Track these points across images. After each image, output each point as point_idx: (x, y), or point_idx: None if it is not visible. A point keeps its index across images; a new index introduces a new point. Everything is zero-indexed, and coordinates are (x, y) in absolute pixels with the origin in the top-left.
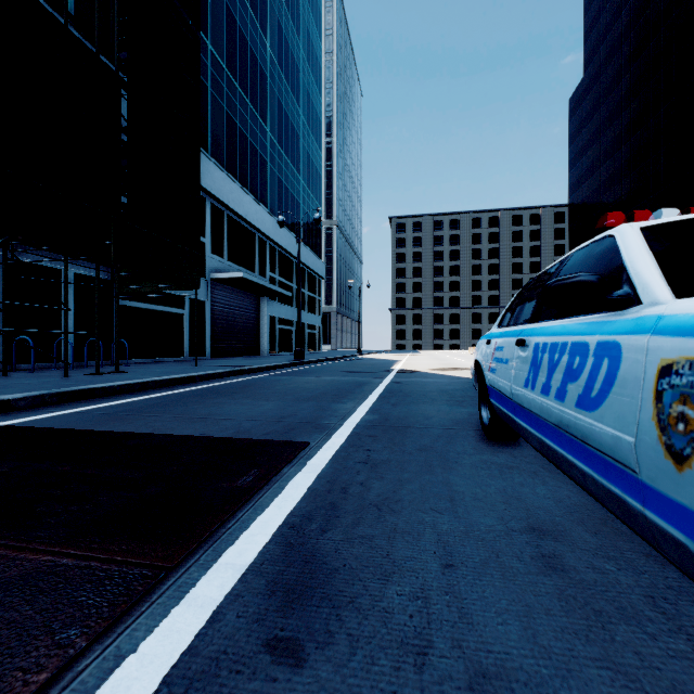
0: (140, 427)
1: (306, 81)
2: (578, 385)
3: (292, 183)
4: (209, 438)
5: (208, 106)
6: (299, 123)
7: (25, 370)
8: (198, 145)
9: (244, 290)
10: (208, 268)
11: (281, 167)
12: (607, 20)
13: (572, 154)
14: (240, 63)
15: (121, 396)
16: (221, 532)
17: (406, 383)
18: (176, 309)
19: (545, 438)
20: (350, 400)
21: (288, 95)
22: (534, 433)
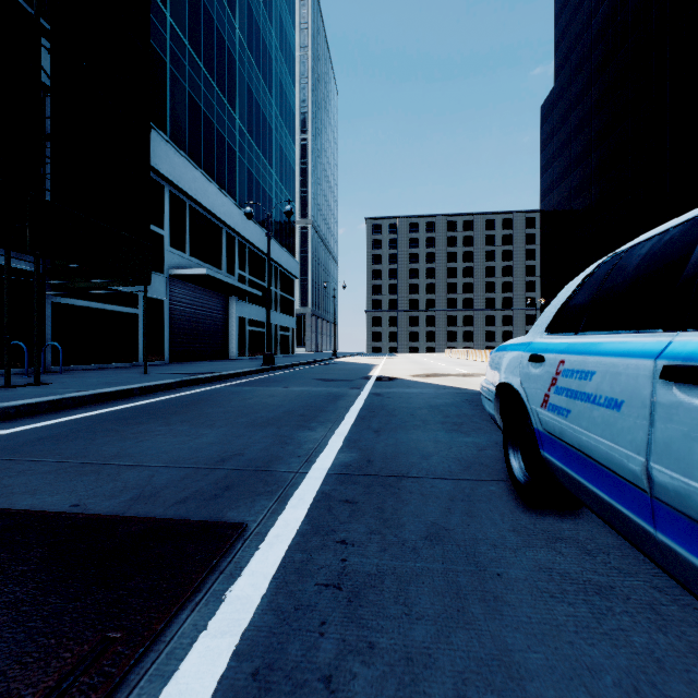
0: None
1: (279, 71)
2: None
3: (263, 177)
4: (76, 519)
5: (167, 84)
6: (272, 113)
7: None
8: (148, 119)
9: (210, 288)
10: (167, 263)
11: (251, 158)
12: (578, 29)
13: (543, 160)
14: (204, 41)
15: (15, 421)
16: None
17: (387, 395)
18: (127, 308)
19: None
20: (321, 424)
21: (260, 83)
22: None
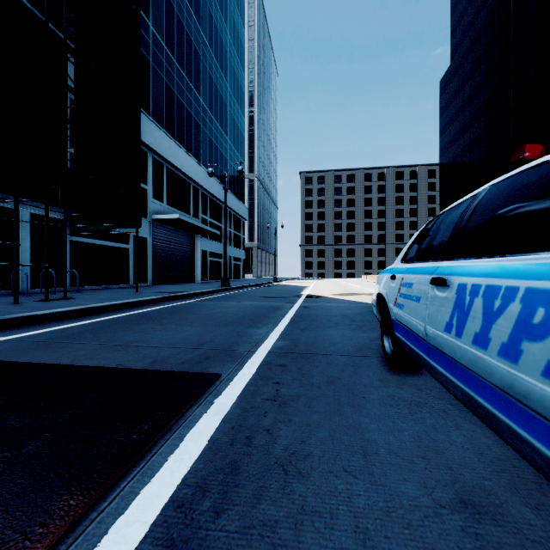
0: (61, 357)
1: (232, 61)
2: (546, 347)
3: (220, 143)
4: (123, 370)
5: (150, 77)
6: (227, 94)
7: None
8: (139, 107)
9: (181, 229)
10: (150, 210)
11: (211, 129)
12: (469, 19)
13: (442, 124)
14: (177, 43)
15: (60, 322)
16: (89, 520)
17: (313, 307)
18: (122, 244)
19: (478, 396)
20: (264, 325)
21: (218, 71)
22: (457, 384)
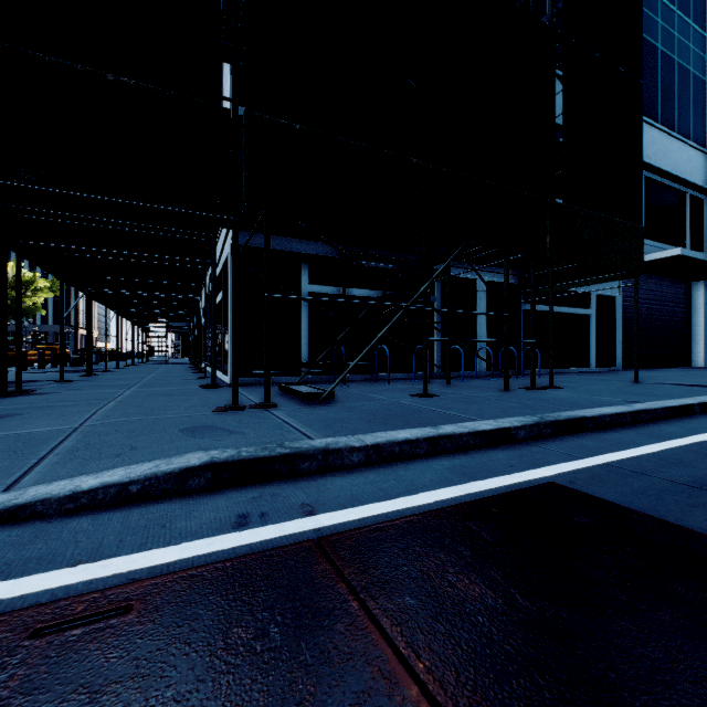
0: None
1: None
2: None
3: None
4: None
5: None
6: None
7: (453, 377)
8: (640, 76)
9: (666, 275)
10: None
11: None
12: None
13: None
14: None
15: (620, 433)
16: None
17: None
18: (580, 310)
19: None
20: None
21: None
22: None
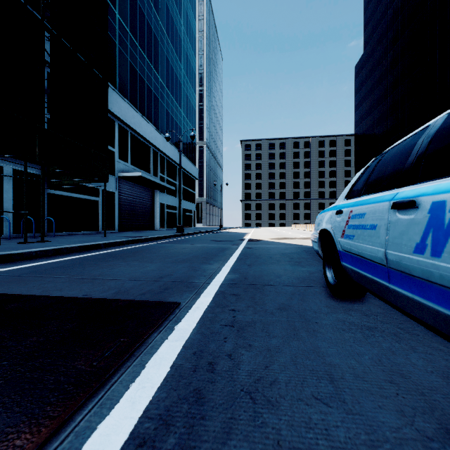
0: (31, 289)
1: (185, 47)
2: None
3: (176, 114)
4: (88, 300)
5: (117, 57)
6: (181, 74)
7: None
8: (107, 79)
9: (142, 185)
10: (117, 169)
11: (168, 103)
12: (378, 16)
13: (356, 102)
14: (139, 29)
15: (36, 260)
16: None
17: (255, 248)
18: (92, 197)
19: None
20: (216, 262)
21: (173, 55)
22: (431, 306)
